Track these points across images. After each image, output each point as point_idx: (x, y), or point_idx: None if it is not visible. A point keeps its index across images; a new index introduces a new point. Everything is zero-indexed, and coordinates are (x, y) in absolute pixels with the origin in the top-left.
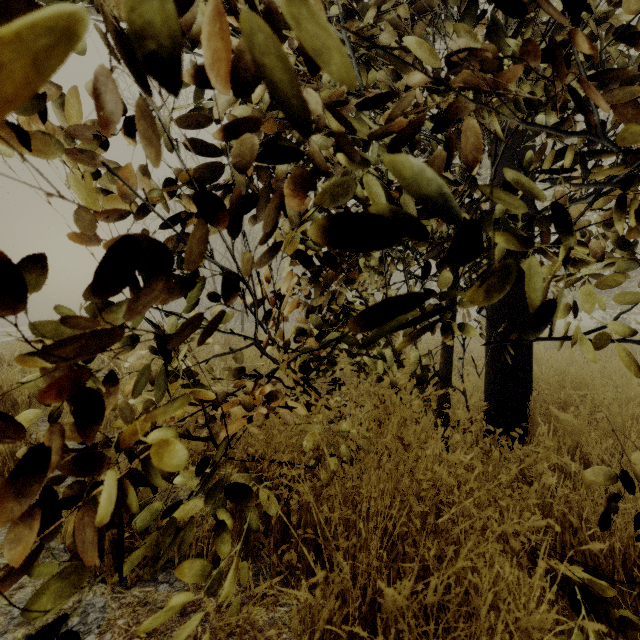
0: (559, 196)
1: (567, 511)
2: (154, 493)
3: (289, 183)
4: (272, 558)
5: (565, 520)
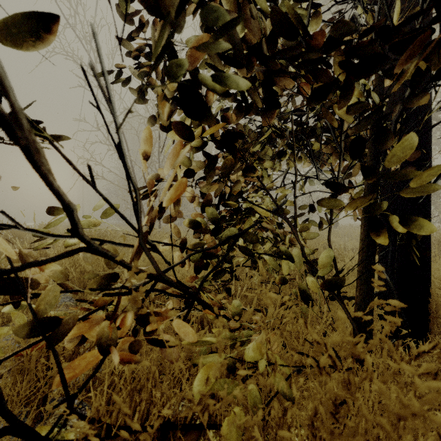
0: None
1: None
2: None
3: None
4: None
5: None
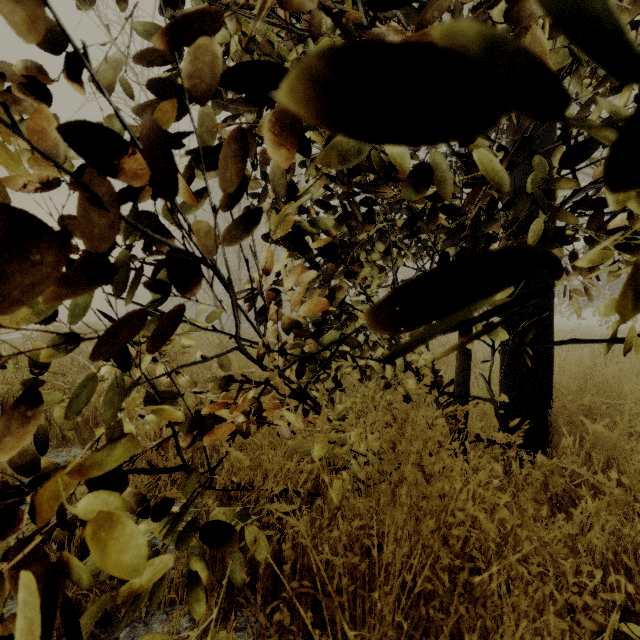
0: (599, 173)
1: (619, 550)
2: None
3: (276, 124)
4: (259, 617)
5: (617, 561)
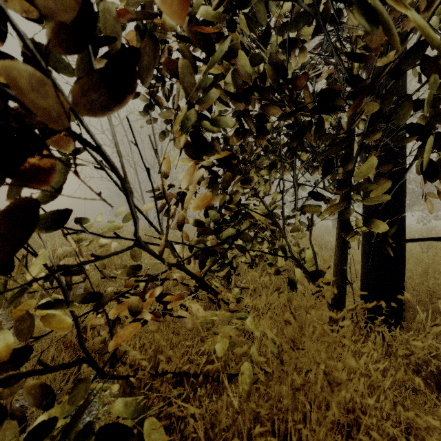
0: None
1: None
2: (20, 422)
3: None
4: None
5: None
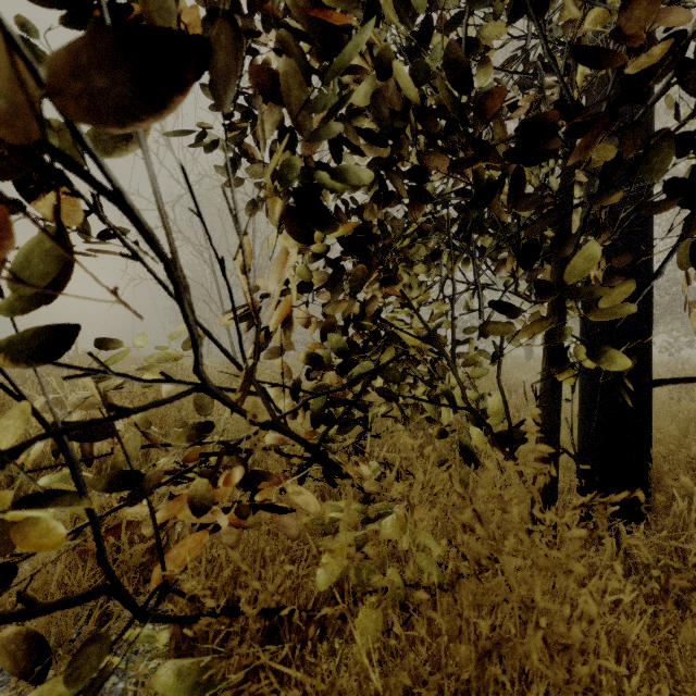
0: None
1: None
2: None
3: None
4: None
5: None
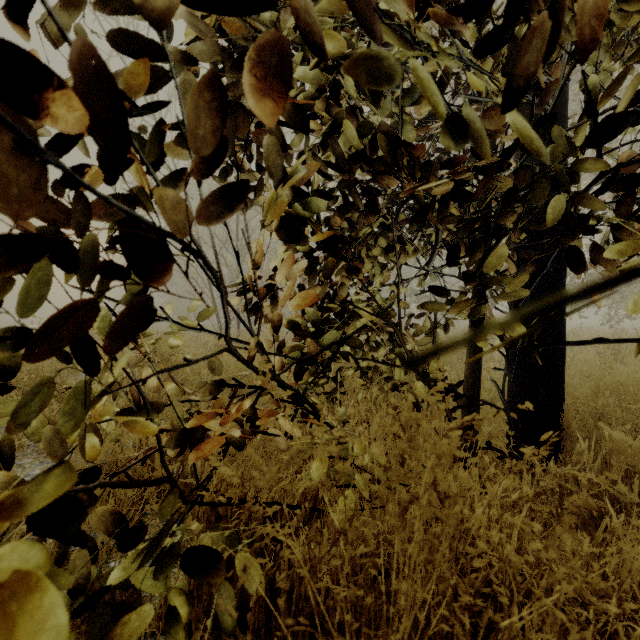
0: (625, 157)
1: None
2: (90, 552)
3: (264, 71)
4: None
5: None
